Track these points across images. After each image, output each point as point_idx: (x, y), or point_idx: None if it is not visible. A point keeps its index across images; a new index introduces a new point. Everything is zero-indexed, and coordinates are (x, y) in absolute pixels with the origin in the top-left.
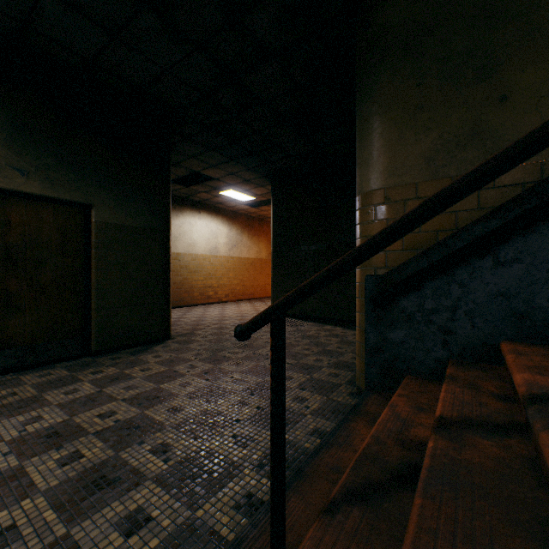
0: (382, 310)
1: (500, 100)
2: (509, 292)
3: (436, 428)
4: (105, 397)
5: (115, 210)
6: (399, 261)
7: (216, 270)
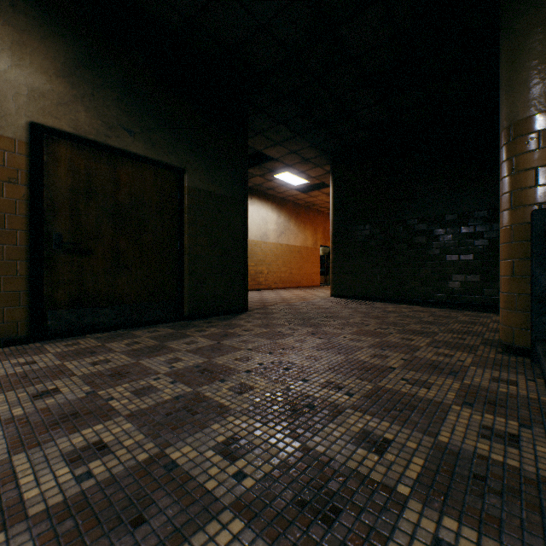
0: None
1: None
2: None
3: None
4: (228, 347)
5: (203, 176)
6: None
7: (266, 257)
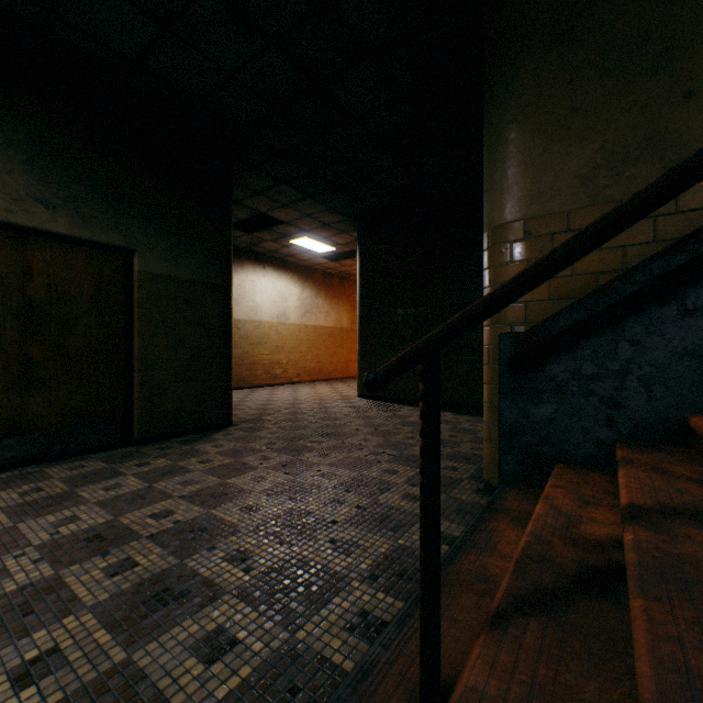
0: (522, 378)
1: (685, 97)
2: (700, 349)
3: (629, 517)
4: (158, 494)
5: (163, 257)
6: (544, 314)
7: (285, 342)
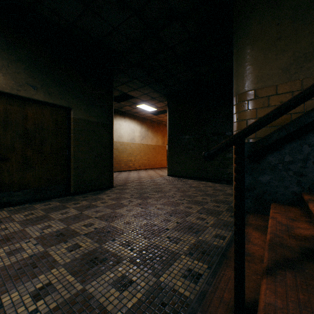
0: (254, 163)
1: None
2: None
3: None
4: (85, 216)
5: (83, 111)
6: (264, 133)
7: (134, 151)
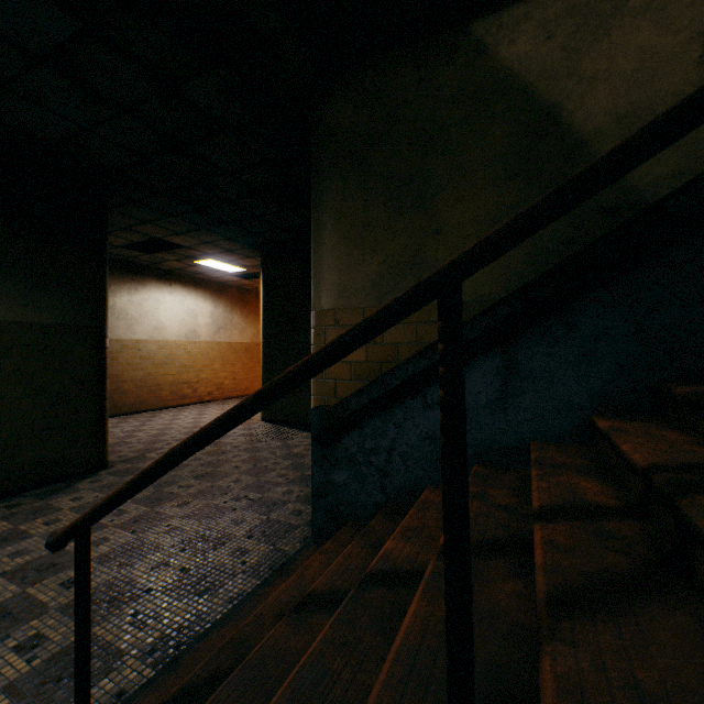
0: (327, 448)
1: (435, 233)
2: (435, 435)
3: (292, 609)
4: None
5: (17, 304)
6: (348, 392)
7: (195, 360)
